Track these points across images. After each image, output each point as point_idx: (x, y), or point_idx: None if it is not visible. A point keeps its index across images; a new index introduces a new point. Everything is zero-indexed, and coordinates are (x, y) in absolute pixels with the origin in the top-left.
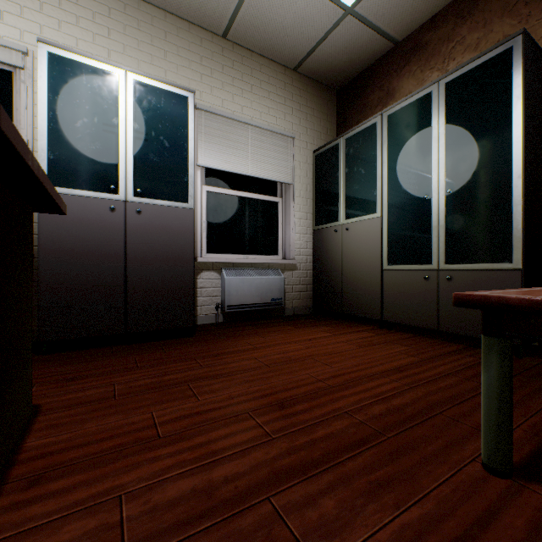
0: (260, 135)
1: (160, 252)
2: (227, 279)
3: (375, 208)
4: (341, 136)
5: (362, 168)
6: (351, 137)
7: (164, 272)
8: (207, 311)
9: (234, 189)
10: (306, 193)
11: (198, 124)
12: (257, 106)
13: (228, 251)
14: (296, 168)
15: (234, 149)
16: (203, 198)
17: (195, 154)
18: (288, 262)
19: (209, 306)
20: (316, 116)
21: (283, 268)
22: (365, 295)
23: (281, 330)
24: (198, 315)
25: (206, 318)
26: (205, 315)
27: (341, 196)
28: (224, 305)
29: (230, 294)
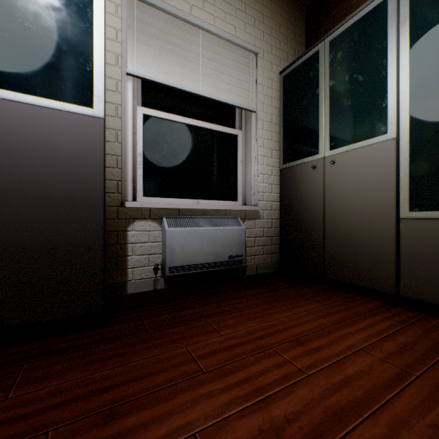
0: (214, 44)
1: (37, 188)
2: (169, 232)
3: (384, 127)
4: (323, 39)
5: (359, 74)
6: (338, 36)
7: (46, 222)
8: (143, 274)
9: (181, 115)
10: (270, 125)
11: (128, 16)
12: (210, 8)
13: (173, 195)
14: (259, 94)
15: (179, 58)
16: (138, 123)
17: (123, 58)
18: (250, 208)
19: (145, 268)
20: (282, 33)
21: (243, 216)
22: (364, 254)
23: (245, 310)
24: (129, 280)
25: (140, 285)
26: (138, 280)
27: (323, 119)
28: (165, 266)
29: (173, 251)
